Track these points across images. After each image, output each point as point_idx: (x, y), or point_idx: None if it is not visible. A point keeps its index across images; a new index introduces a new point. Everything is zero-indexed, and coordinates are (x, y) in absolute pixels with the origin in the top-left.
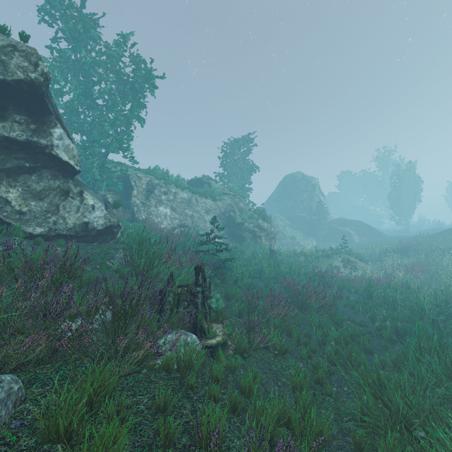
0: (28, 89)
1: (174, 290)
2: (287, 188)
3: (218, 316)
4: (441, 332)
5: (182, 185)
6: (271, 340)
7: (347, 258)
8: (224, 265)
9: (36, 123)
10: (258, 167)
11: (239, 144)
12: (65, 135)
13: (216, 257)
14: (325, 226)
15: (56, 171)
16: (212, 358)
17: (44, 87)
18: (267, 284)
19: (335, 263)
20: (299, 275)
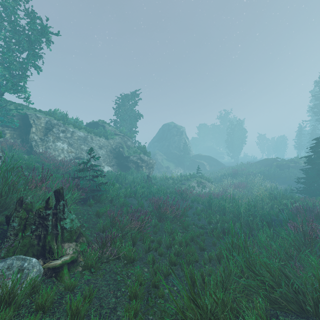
0: None
1: (20, 215)
2: (165, 133)
3: (72, 235)
4: (250, 228)
5: (79, 126)
6: (122, 251)
7: (200, 180)
8: (100, 189)
9: None
10: (142, 116)
11: (128, 98)
12: None
13: (97, 182)
14: (189, 159)
15: None
16: (55, 279)
17: None
18: (139, 202)
19: (192, 184)
20: (164, 193)
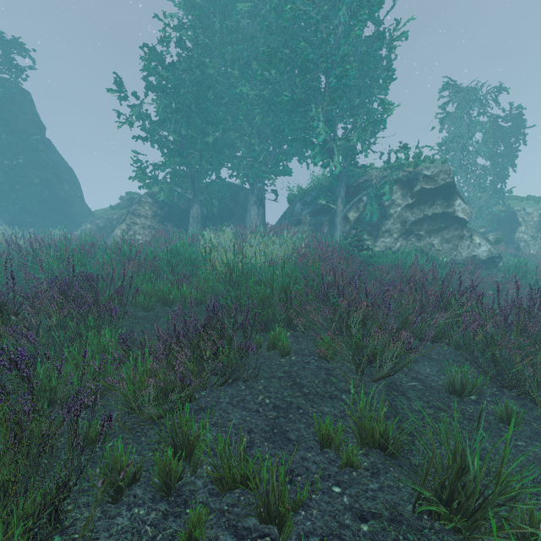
0: (445, 187)
1: (537, 289)
2: None
3: None
4: None
5: None
6: None
7: None
8: None
9: (446, 202)
10: None
11: None
12: (461, 203)
13: None
14: None
15: (456, 225)
16: None
17: (453, 183)
18: None
19: None
20: None
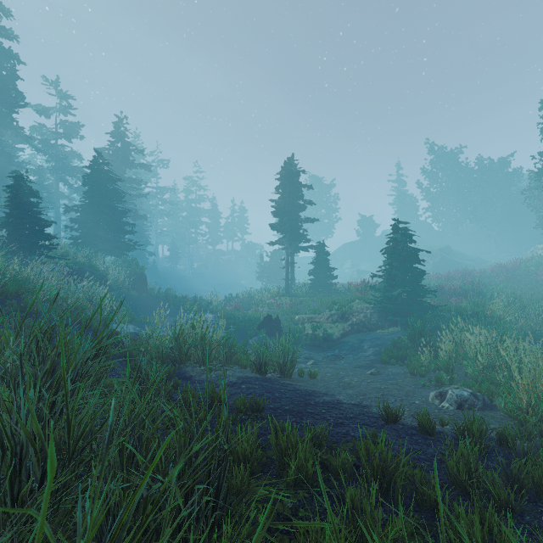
0: None
1: None
2: None
3: None
4: None
5: None
6: None
7: None
8: None
9: None
10: None
11: None
12: None
13: None
14: None
15: None
16: None
17: None
18: None
19: None
20: None
